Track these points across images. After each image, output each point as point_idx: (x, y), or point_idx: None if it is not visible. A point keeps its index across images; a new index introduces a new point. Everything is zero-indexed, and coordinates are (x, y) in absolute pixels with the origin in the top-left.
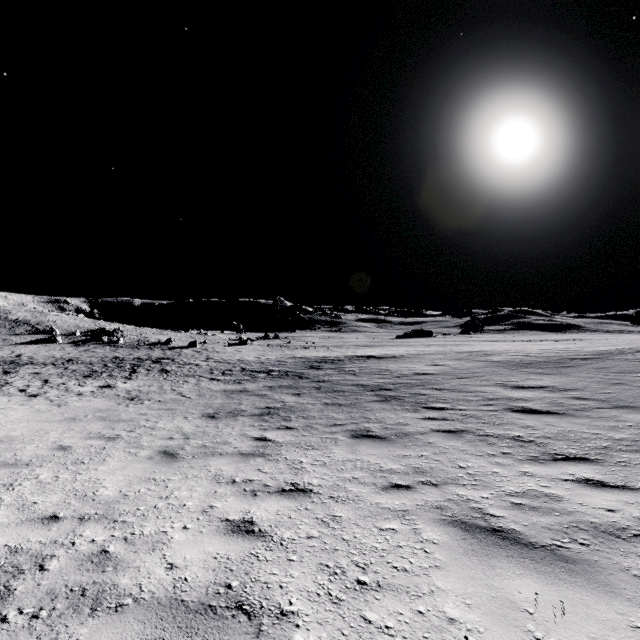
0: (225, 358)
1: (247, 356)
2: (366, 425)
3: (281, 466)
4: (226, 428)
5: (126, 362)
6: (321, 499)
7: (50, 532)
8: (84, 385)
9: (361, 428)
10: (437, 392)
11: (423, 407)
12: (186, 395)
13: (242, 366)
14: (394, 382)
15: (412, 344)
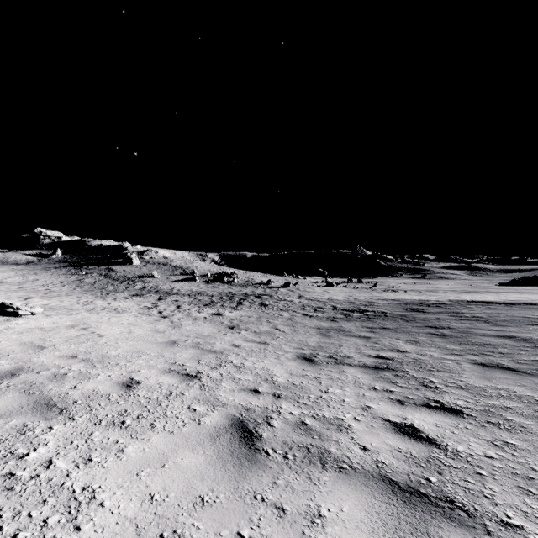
0: (315, 297)
1: (335, 296)
2: None
3: None
4: (332, 385)
5: (236, 296)
6: None
7: None
8: (201, 311)
9: None
10: None
11: None
12: (280, 328)
13: (332, 304)
14: None
15: (535, 291)
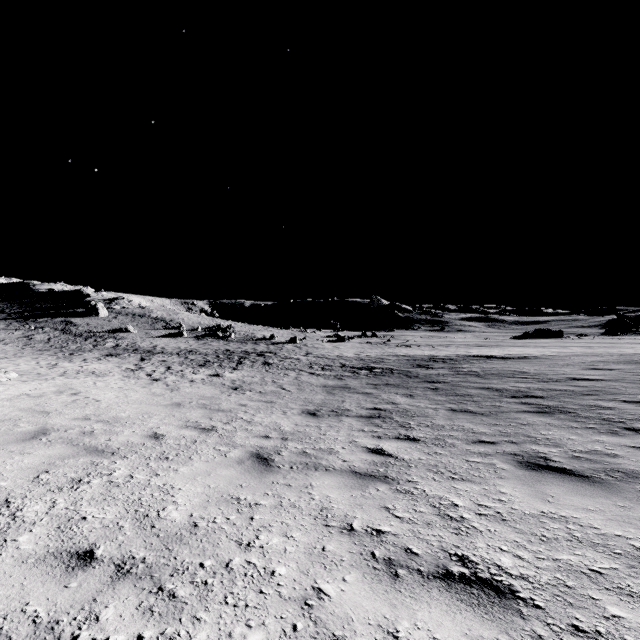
0: (324, 354)
1: (346, 352)
2: (535, 448)
3: (422, 508)
4: (330, 430)
5: (235, 354)
6: (555, 631)
7: (63, 593)
8: (197, 373)
9: (529, 452)
10: (631, 406)
11: (623, 428)
12: (286, 388)
13: (341, 362)
14: (543, 388)
15: (540, 345)
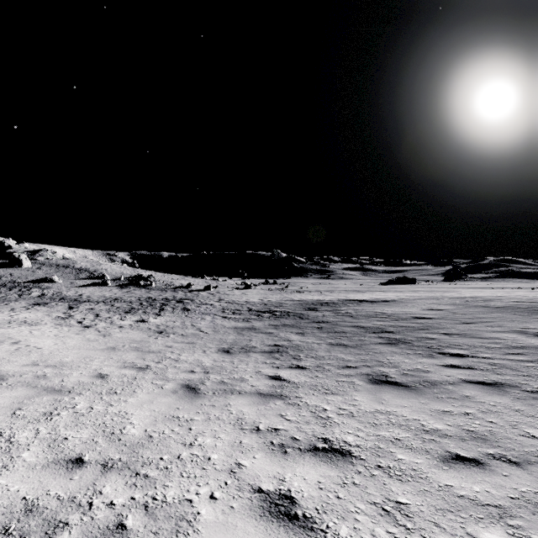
0: (234, 299)
1: (252, 298)
2: (381, 369)
3: (304, 413)
4: (241, 364)
5: (156, 301)
6: (367, 469)
7: (71, 483)
8: (124, 319)
9: (377, 372)
10: (446, 337)
11: (438, 352)
12: (204, 330)
13: (248, 306)
14: (394, 325)
15: (399, 290)
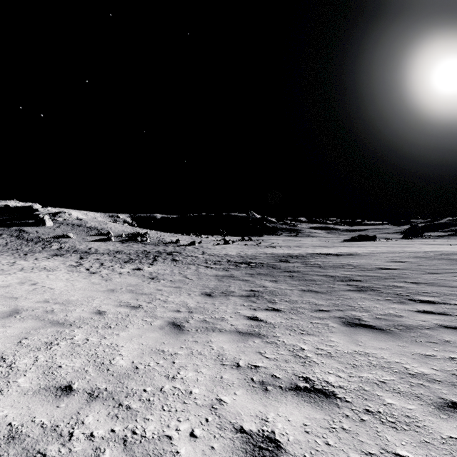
0: (215, 253)
1: (230, 252)
2: (353, 313)
3: (282, 351)
4: (221, 305)
5: (150, 254)
6: (355, 413)
7: (56, 410)
8: (124, 267)
9: (349, 316)
10: (414, 285)
11: (408, 299)
12: (189, 277)
13: (227, 258)
14: (361, 274)
15: (361, 245)
